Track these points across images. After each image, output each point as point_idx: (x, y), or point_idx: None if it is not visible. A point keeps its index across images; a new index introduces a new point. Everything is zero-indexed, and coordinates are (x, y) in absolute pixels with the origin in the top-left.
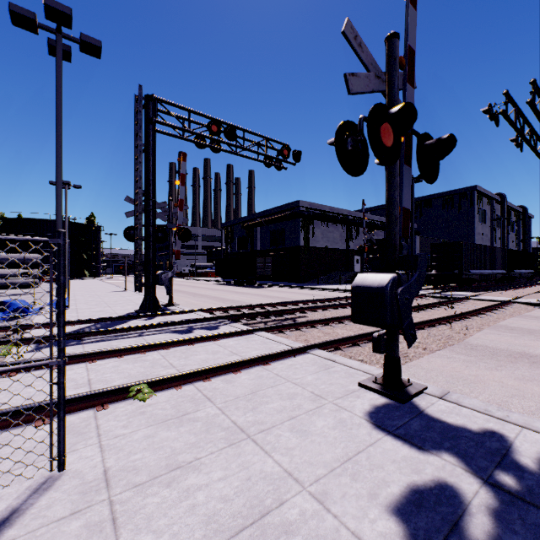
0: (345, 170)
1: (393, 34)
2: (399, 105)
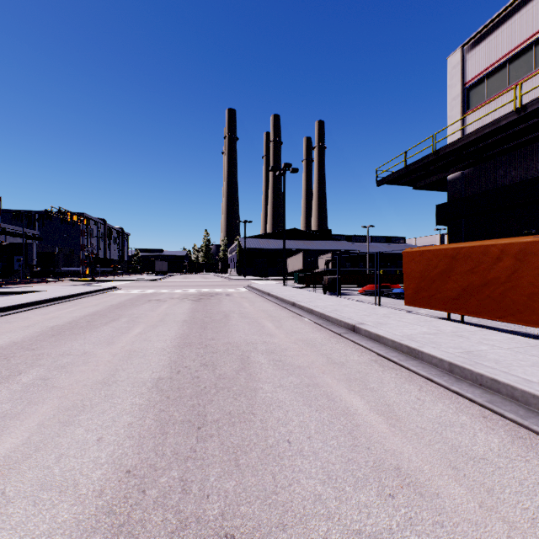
0: None
1: None
2: None
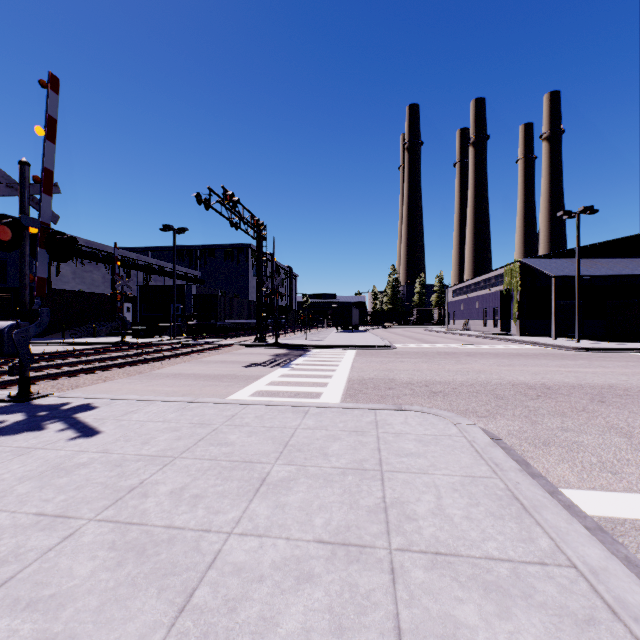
0: None
1: (24, 162)
2: (6, 221)
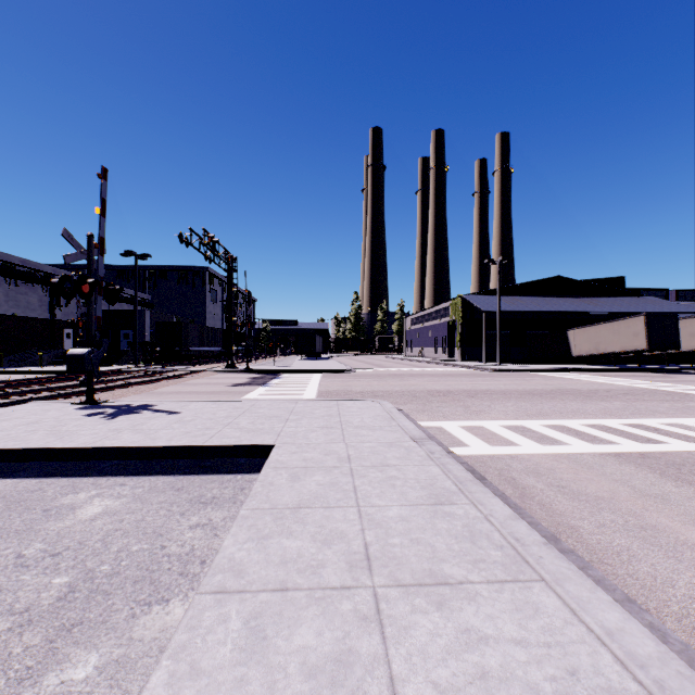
0: (64, 298)
1: (91, 235)
2: (91, 280)
